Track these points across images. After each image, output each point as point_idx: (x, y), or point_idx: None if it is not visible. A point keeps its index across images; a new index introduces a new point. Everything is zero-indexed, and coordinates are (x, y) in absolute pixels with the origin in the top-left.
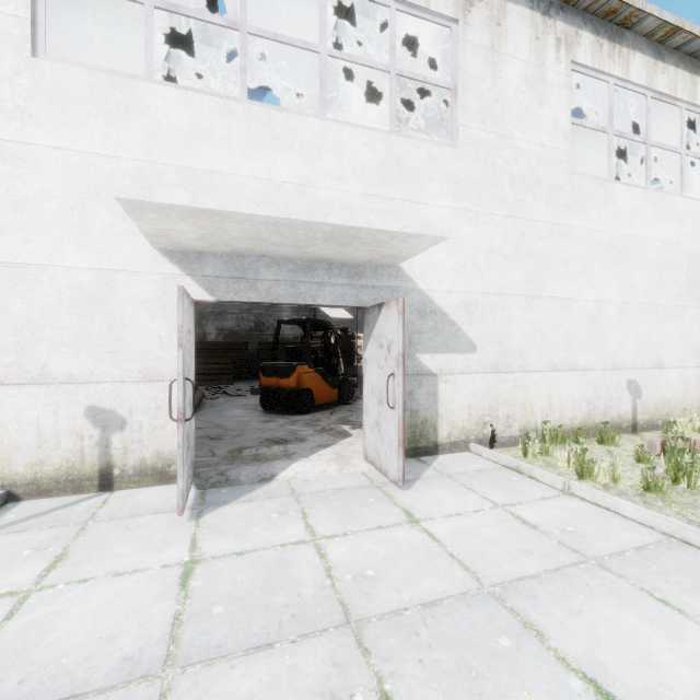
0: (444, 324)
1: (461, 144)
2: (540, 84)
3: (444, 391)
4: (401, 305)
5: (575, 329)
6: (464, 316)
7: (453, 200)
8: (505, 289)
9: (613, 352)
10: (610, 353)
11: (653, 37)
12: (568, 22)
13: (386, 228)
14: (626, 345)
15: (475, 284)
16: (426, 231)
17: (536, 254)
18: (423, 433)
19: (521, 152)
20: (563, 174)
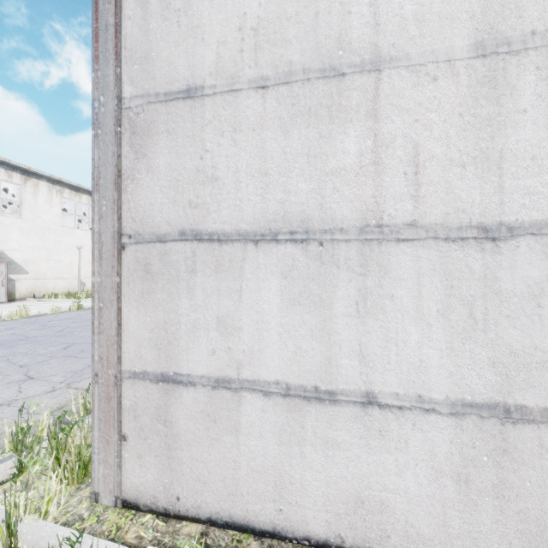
0: (18, 266)
1: (24, 218)
2: (51, 203)
3: (18, 284)
4: (7, 264)
5: (63, 268)
6: (25, 264)
7: (21, 233)
8: (39, 257)
9: (76, 274)
10: (75, 274)
11: (90, 191)
12: (61, 186)
13: (4, 249)
14: (81, 272)
15: (29, 256)
16: (14, 250)
17: (50, 248)
18: (11, 296)
19: (45, 221)
20: (59, 227)
